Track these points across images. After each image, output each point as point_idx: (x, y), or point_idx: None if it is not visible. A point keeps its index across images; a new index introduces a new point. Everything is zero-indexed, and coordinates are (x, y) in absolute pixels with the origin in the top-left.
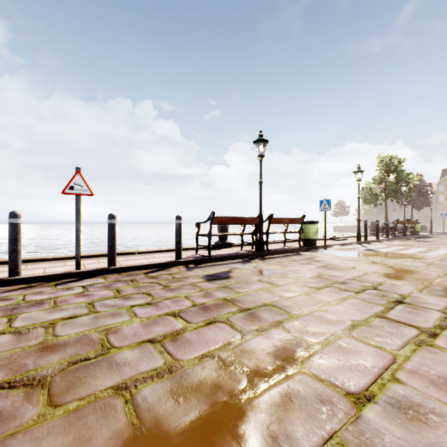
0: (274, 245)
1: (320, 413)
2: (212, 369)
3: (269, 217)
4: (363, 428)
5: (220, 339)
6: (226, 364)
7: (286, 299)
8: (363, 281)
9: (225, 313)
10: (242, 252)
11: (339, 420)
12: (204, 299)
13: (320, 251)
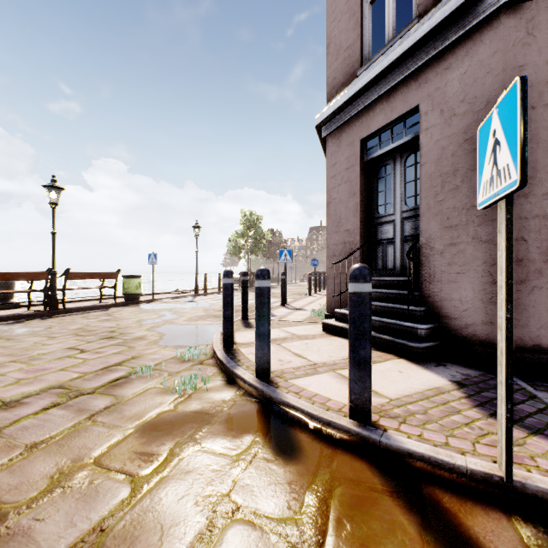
0: (89, 302)
1: None
2: None
3: (66, 272)
4: None
5: None
6: None
7: (1, 349)
8: (116, 327)
9: None
10: (24, 313)
11: None
12: None
13: (137, 306)
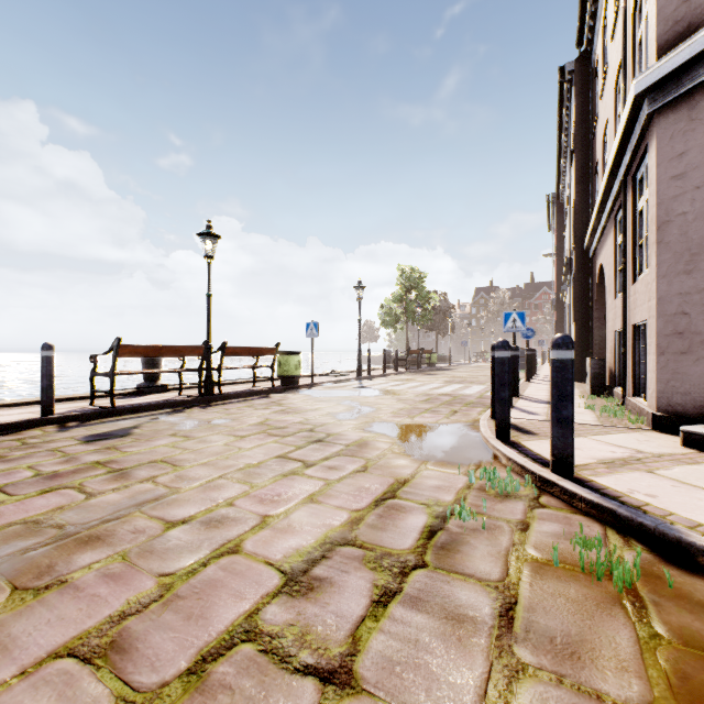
0: (240, 386)
1: (122, 541)
2: (16, 533)
3: (223, 346)
4: (156, 542)
5: (51, 505)
6: (40, 526)
7: (189, 452)
8: (308, 423)
9: (82, 477)
10: (177, 398)
11: (138, 541)
12: (61, 466)
13: (300, 392)
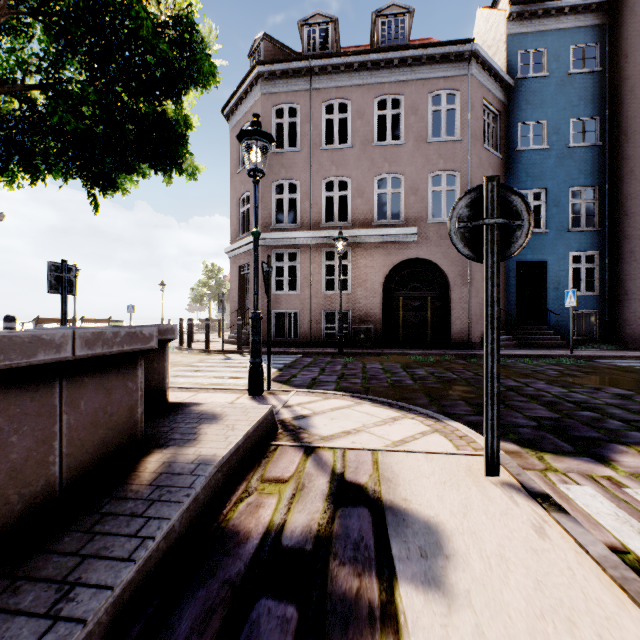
0: None
1: None
2: None
3: (83, 318)
4: None
5: None
6: None
7: None
8: None
9: None
10: None
11: None
12: None
13: None
